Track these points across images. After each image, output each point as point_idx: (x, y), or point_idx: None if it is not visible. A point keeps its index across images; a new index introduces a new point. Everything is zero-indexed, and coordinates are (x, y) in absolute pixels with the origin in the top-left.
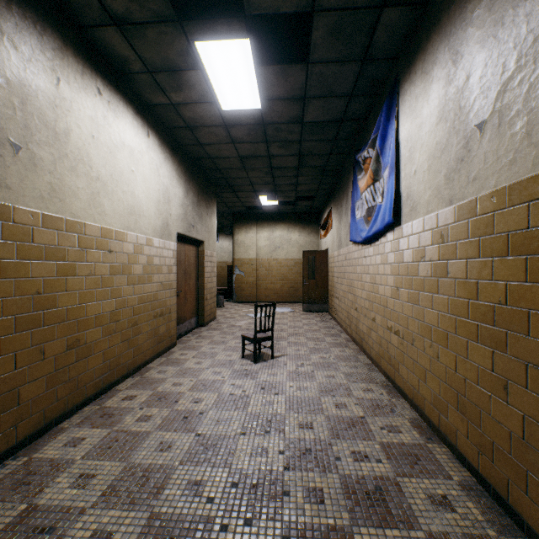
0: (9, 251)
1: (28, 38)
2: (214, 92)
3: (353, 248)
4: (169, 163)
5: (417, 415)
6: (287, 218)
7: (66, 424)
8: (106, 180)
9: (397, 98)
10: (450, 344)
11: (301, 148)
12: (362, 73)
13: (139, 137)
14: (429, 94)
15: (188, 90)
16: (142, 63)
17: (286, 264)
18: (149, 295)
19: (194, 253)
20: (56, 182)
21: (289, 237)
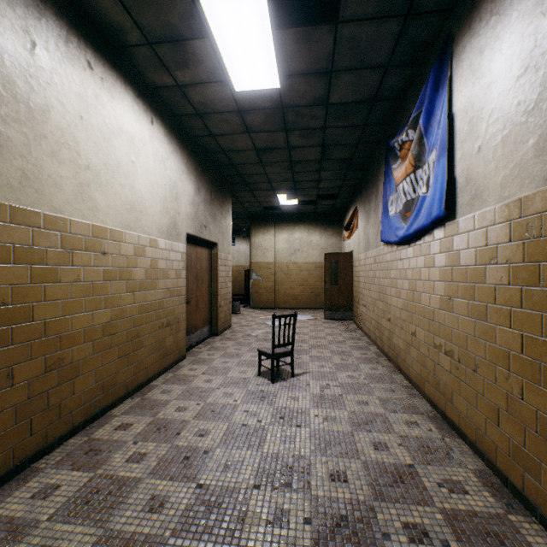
0: None
1: None
2: (225, 67)
3: (384, 249)
4: (177, 156)
5: (483, 465)
6: (307, 219)
7: (42, 462)
8: (98, 170)
9: (450, 61)
10: (544, 380)
11: (325, 137)
12: (403, 34)
13: (140, 124)
14: (504, 41)
15: (195, 66)
16: (140, 32)
17: (306, 268)
18: (153, 303)
19: (207, 256)
20: (29, 168)
21: (309, 240)
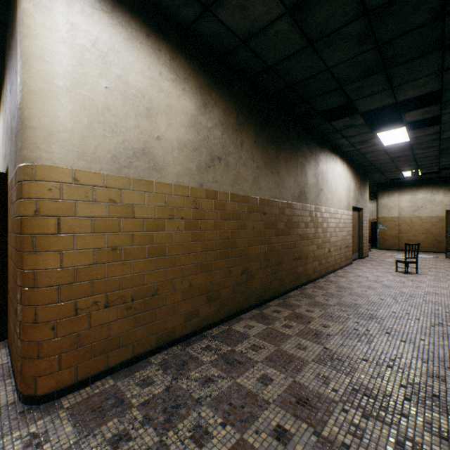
0: (320, 220)
1: (322, 157)
2: (381, 142)
3: None
4: (349, 173)
5: None
6: (430, 183)
7: (328, 276)
8: (334, 191)
9: None
10: None
11: (440, 147)
12: None
13: (341, 168)
14: None
15: (366, 144)
16: (349, 143)
17: (429, 221)
18: (343, 236)
19: (357, 215)
20: (326, 197)
21: (432, 199)
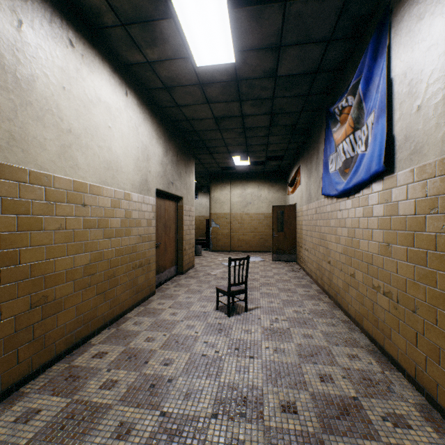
0: None
1: None
2: (187, 45)
3: (325, 201)
4: (148, 123)
5: (423, 399)
6: (257, 177)
7: (28, 387)
8: (79, 134)
9: (389, 31)
10: None
11: (273, 106)
12: (345, 9)
13: (116, 95)
14: None
15: (162, 45)
16: (114, 14)
17: (257, 218)
18: (127, 247)
19: (174, 207)
20: (16, 130)
21: (259, 194)
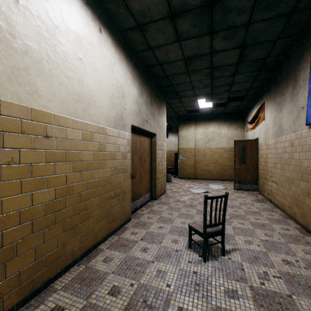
0: None
1: None
2: None
3: (310, 132)
4: (123, 64)
5: None
6: (218, 118)
7: None
8: (40, 58)
9: None
10: None
11: (247, 36)
12: None
13: (88, 29)
14: None
15: None
16: None
17: (217, 152)
18: (101, 179)
19: (148, 143)
20: None
21: (219, 132)
